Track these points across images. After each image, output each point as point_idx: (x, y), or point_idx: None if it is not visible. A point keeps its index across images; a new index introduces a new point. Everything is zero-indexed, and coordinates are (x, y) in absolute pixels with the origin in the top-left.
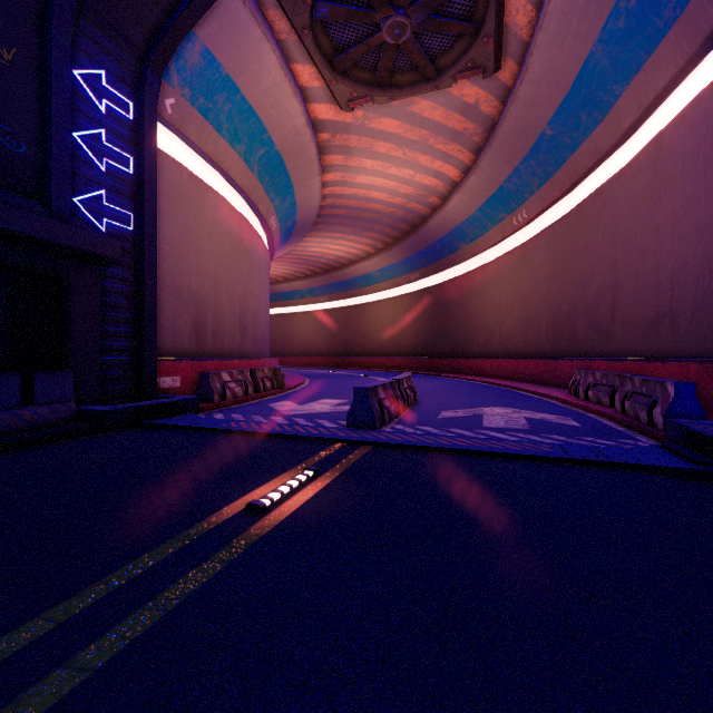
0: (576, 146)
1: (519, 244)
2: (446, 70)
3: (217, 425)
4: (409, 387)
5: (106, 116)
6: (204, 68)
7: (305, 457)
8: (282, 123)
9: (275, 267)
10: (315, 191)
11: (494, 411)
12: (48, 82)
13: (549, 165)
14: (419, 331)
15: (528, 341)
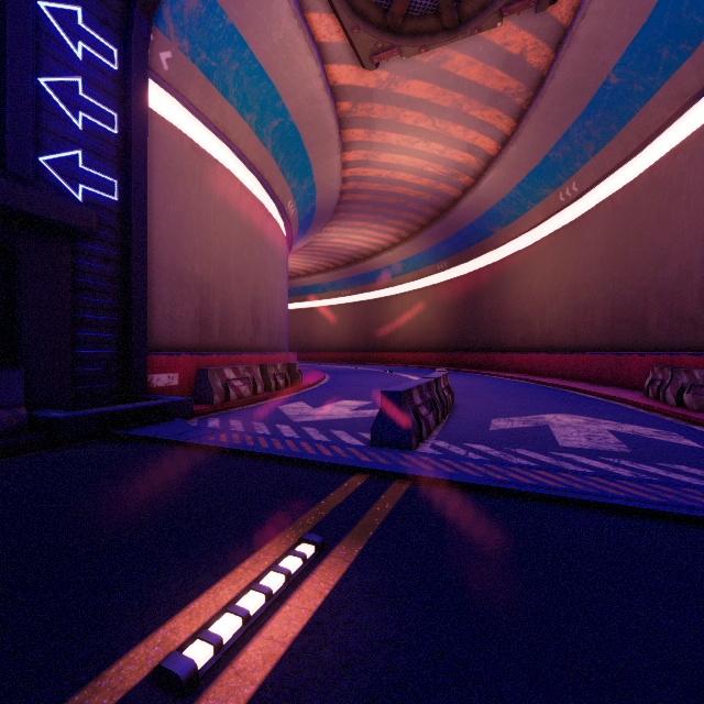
0: (650, 93)
1: (565, 223)
2: (489, 6)
3: (203, 437)
4: (446, 387)
5: (83, 62)
6: (204, 15)
7: (308, 503)
8: (297, 87)
9: (296, 261)
10: (336, 171)
11: (560, 420)
12: (2, 11)
13: (611, 123)
14: (446, 324)
15: (578, 333)
